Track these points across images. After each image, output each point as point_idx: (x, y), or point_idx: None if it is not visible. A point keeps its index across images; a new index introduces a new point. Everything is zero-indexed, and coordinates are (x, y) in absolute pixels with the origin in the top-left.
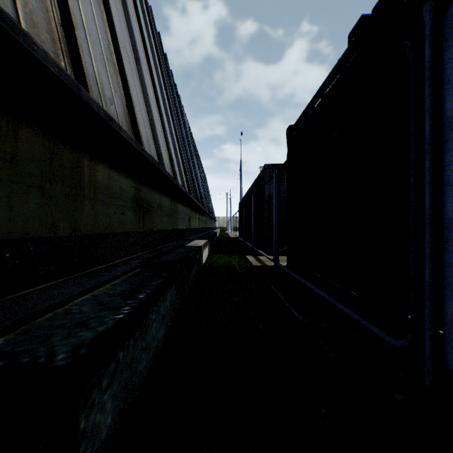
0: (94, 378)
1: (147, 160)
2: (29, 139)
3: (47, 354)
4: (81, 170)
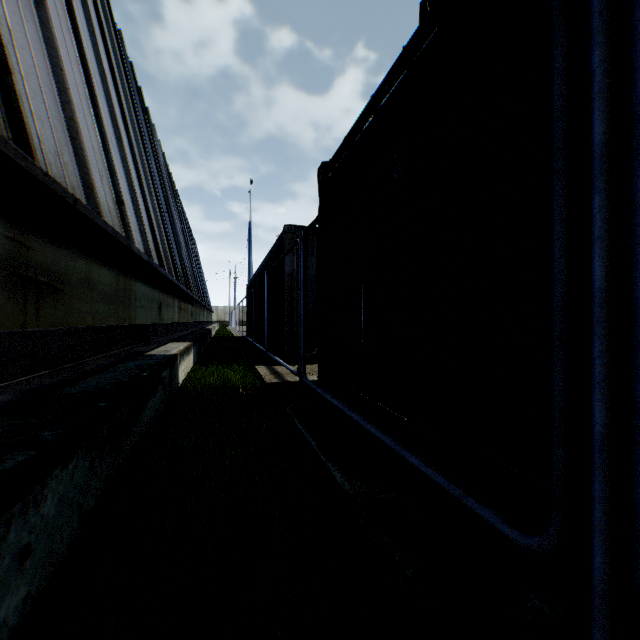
0: None
1: (41, 183)
2: None
3: None
4: None
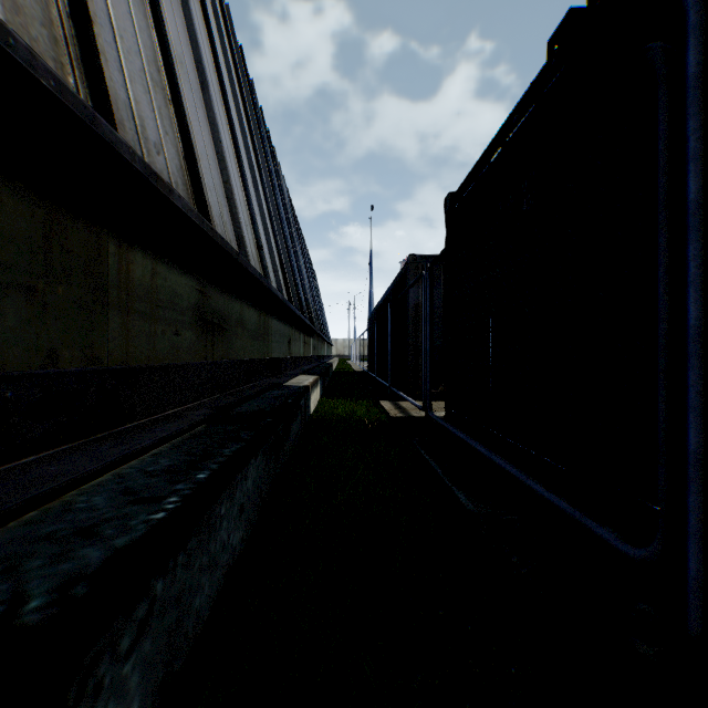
0: (102, 639)
1: (218, 246)
2: (5, 203)
3: (9, 598)
4: (102, 260)
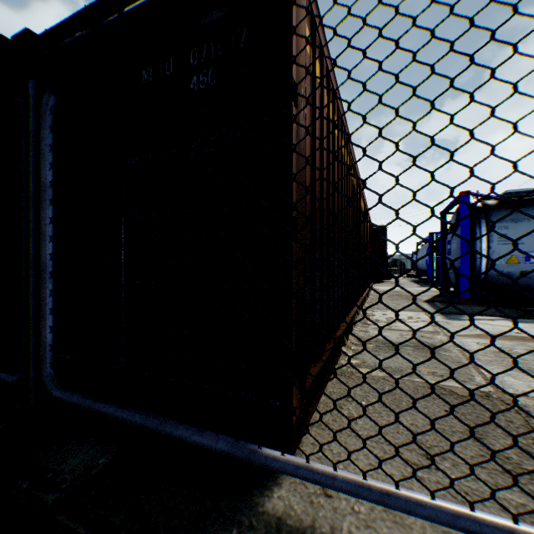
0: None
1: None
2: None
3: None
4: None
